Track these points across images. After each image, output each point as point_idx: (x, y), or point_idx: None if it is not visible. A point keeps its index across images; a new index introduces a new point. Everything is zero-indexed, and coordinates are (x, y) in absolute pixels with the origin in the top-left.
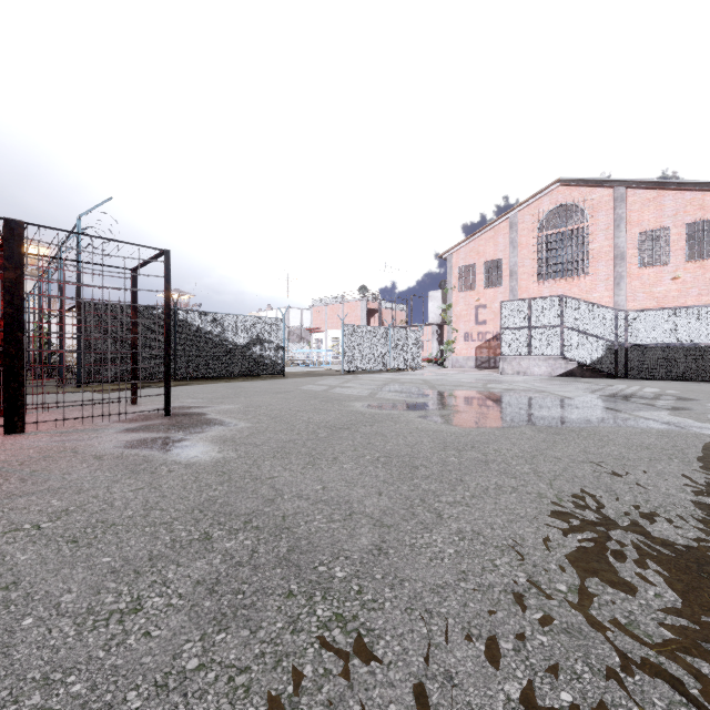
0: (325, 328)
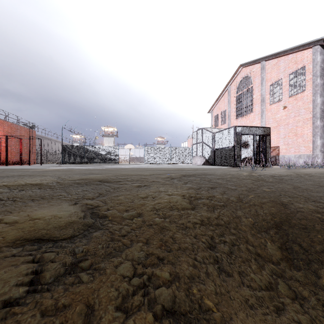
0: None
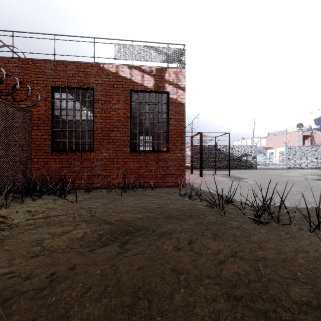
0: (274, 147)
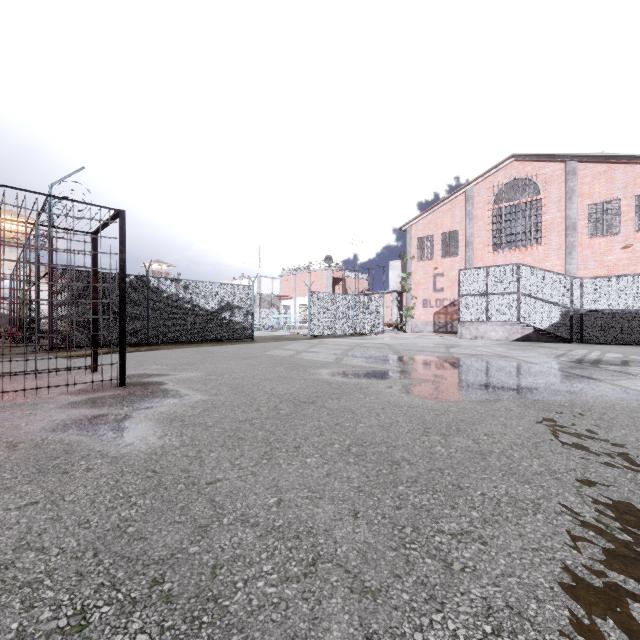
0: (293, 296)
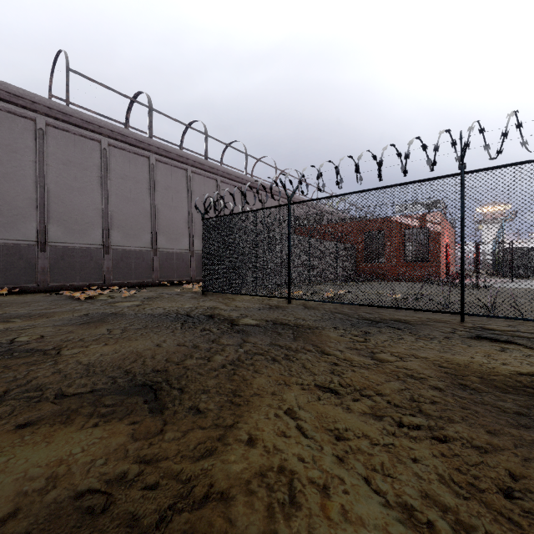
0: None
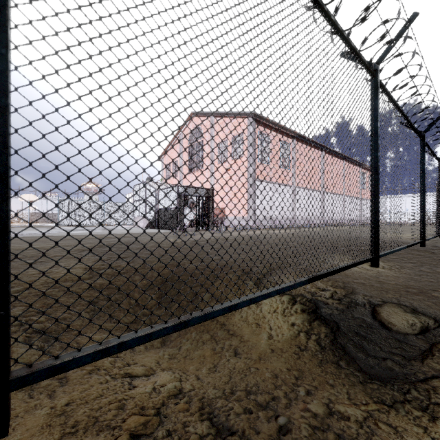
0: None
